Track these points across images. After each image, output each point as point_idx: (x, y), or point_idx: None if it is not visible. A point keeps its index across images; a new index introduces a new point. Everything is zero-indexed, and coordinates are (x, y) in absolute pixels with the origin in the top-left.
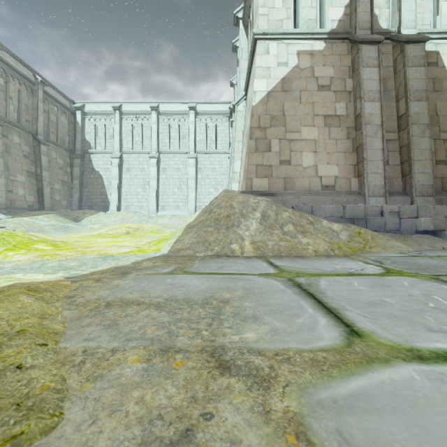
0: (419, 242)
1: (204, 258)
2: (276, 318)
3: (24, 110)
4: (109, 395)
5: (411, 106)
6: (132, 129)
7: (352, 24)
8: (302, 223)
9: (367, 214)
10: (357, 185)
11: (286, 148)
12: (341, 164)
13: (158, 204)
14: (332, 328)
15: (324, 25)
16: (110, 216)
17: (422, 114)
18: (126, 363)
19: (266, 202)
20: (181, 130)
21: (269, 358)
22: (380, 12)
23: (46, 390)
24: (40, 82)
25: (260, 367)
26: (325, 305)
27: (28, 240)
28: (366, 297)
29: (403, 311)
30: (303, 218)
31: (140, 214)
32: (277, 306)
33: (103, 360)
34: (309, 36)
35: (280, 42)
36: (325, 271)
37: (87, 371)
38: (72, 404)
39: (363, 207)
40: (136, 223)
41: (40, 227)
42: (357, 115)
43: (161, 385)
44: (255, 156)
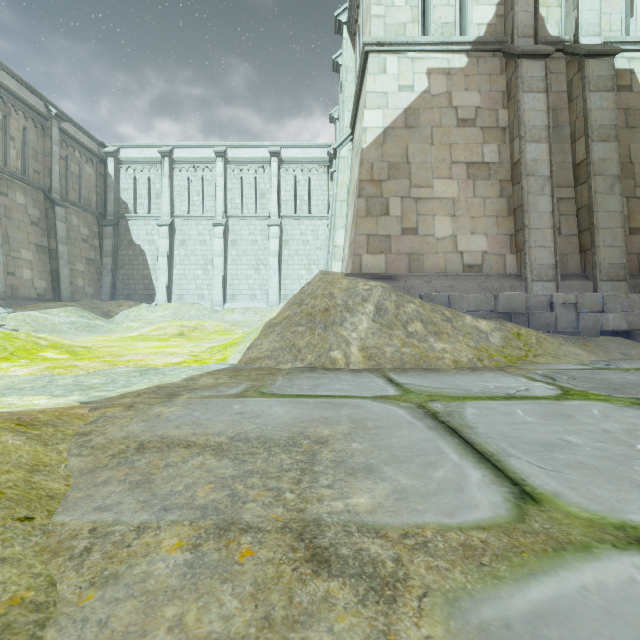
0: (606, 347)
1: (292, 371)
2: (401, 471)
3: (31, 156)
4: (124, 614)
5: (594, 149)
6: (188, 184)
7: (507, 30)
8: (434, 319)
9: (530, 307)
10: (515, 264)
11: (411, 210)
12: (492, 234)
13: (225, 293)
14: (490, 488)
15: (466, 31)
16: (155, 309)
17: (609, 161)
18: (158, 552)
19: (382, 290)
20: (258, 185)
21: (393, 543)
22: (549, 12)
23: (17, 607)
24: (55, 115)
25: (378, 559)
26: (477, 448)
27: (34, 345)
28: (538, 434)
29: (599, 459)
30: (436, 312)
31: (199, 307)
32: (402, 450)
33: (120, 547)
34: (445, 47)
35: (402, 57)
36: (472, 392)
37: (93, 567)
38: (58, 632)
39: (524, 297)
40: (194, 319)
41: (55, 325)
42: (515, 162)
43: (214, 593)
44: (367, 222)
